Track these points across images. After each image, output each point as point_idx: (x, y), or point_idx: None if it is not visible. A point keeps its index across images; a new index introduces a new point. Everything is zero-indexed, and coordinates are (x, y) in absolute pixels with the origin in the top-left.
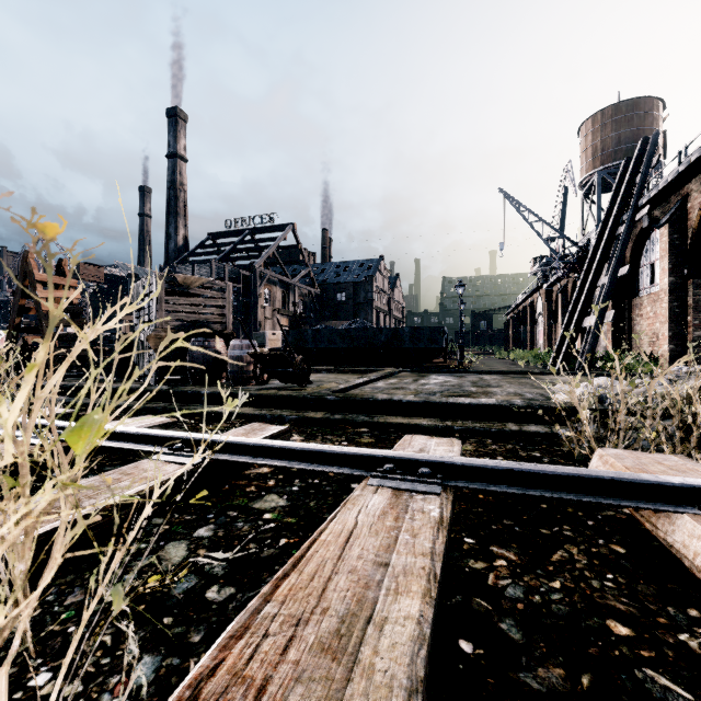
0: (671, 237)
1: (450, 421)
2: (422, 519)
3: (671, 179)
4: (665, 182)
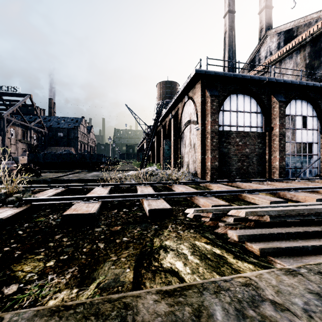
0: (163, 132)
1: (84, 183)
2: (59, 190)
3: (162, 117)
4: (161, 117)
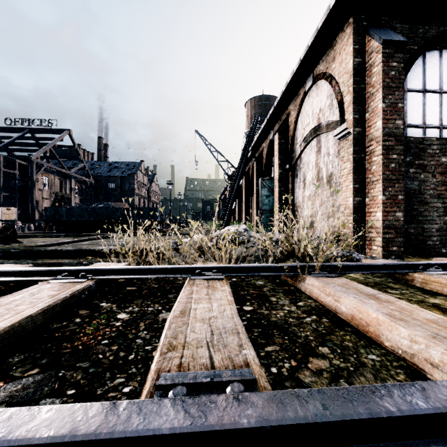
0: (257, 167)
1: (85, 259)
2: None
3: (256, 140)
4: (254, 141)
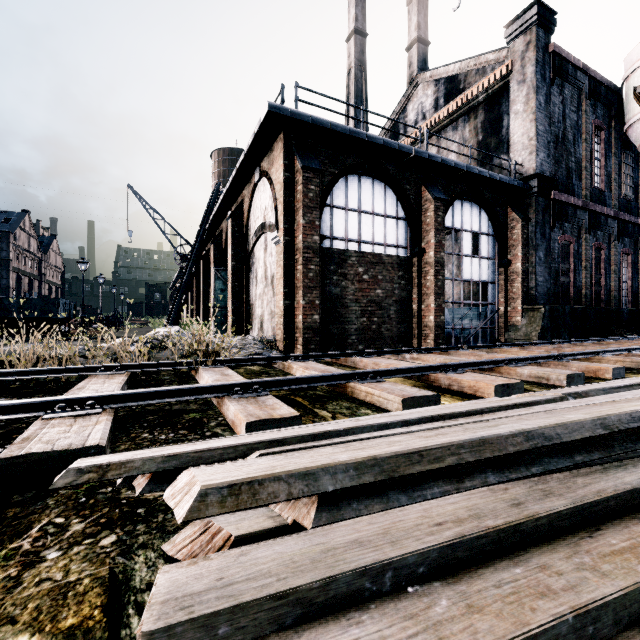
0: (215, 252)
1: None
2: None
3: (212, 217)
4: (211, 218)
